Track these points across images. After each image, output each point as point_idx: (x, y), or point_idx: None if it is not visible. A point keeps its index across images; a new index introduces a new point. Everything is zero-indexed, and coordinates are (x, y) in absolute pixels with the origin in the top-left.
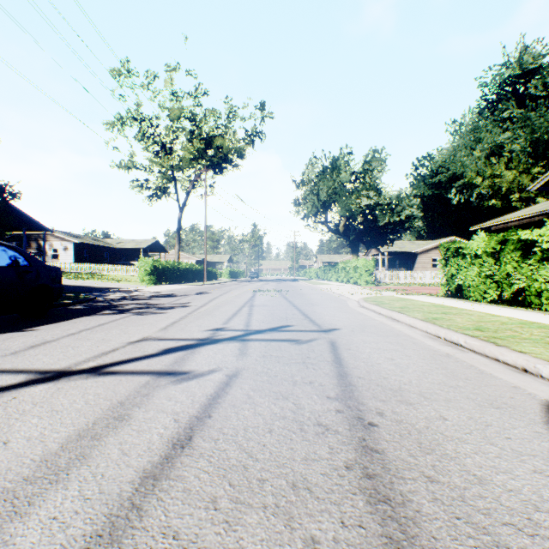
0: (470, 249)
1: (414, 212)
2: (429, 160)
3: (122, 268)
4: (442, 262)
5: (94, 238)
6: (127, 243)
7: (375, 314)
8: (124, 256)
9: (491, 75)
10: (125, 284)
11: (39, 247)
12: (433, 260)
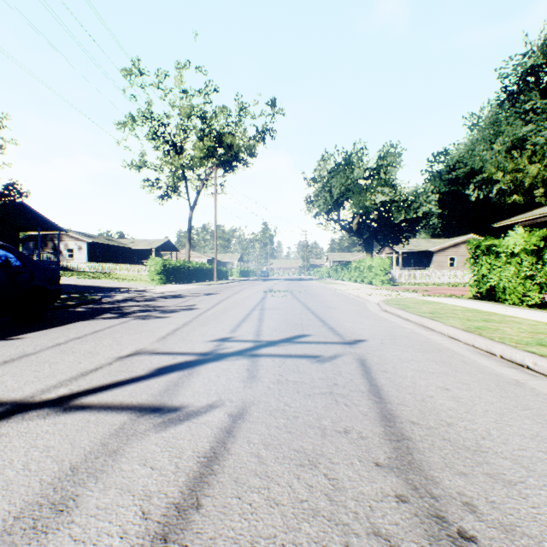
0: (505, 246)
1: (432, 208)
2: (445, 156)
3: (134, 267)
4: (470, 260)
5: (108, 237)
6: (139, 242)
7: (401, 320)
8: (137, 256)
9: (512, 66)
10: (135, 283)
11: (55, 247)
12: (450, 259)
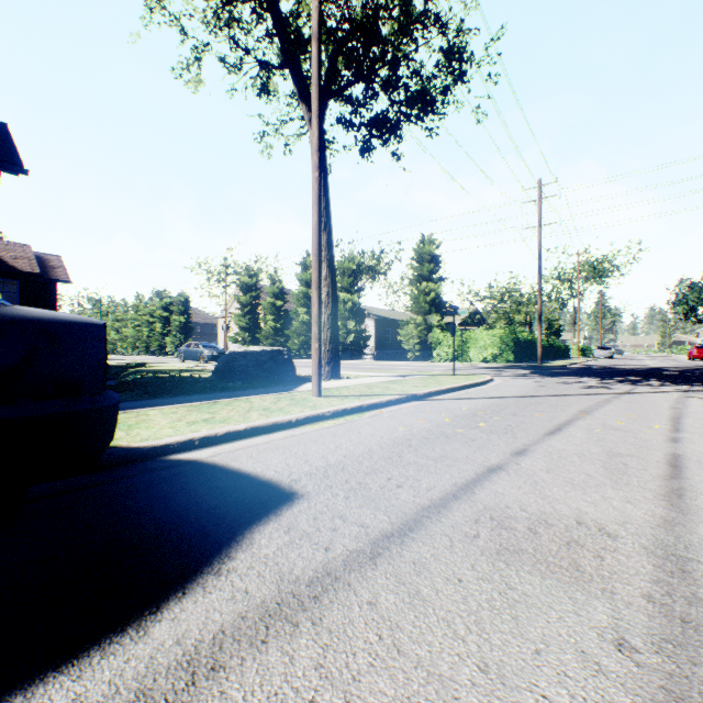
0: None
1: None
2: None
3: None
4: None
5: None
6: None
7: None
8: None
9: None
10: None
11: None
12: None
